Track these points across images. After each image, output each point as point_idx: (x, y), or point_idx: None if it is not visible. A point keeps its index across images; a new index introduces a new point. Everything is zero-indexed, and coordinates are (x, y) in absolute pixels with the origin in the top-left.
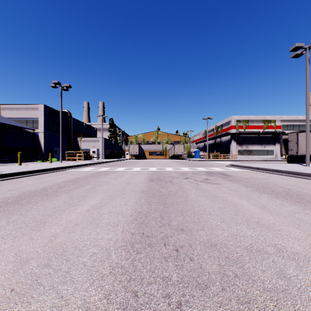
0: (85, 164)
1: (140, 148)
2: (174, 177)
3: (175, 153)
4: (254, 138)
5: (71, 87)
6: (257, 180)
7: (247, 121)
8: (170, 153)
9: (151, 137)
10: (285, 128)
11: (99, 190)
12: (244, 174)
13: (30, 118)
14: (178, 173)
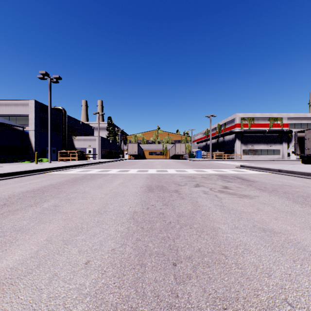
0: (74, 164)
1: (139, 147)
2: (180, 183)
3: (176, 153)
4: (259, 137)
5: (61, 78)
6: (296, 188)
7: (252, 119)
8: (170, 153)
9: (151, 136)
10: (292, 126)
11: (60, 212)
12: (268, 179)
13: (20, 115)
14: (184, 177)
